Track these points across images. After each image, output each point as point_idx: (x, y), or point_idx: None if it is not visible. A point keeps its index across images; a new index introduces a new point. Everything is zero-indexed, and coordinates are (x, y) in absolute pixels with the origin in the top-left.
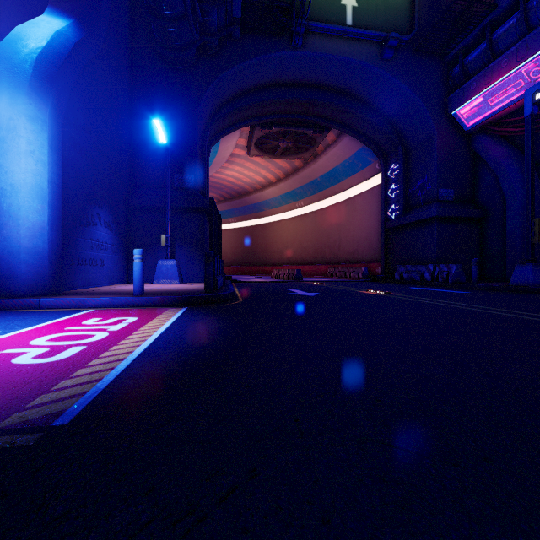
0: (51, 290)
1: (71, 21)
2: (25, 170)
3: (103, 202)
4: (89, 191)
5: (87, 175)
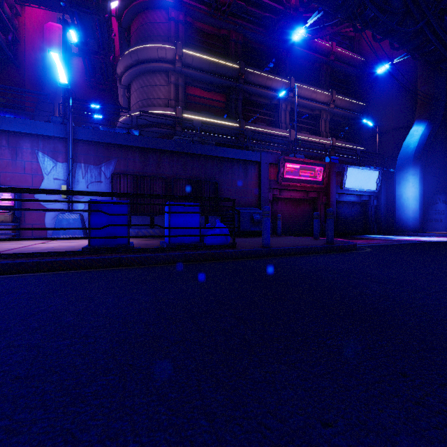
0: (419, 231)
1: (426, 124)
2: (411, 192)
3: (441, 191)
4: (433, 189)
5: (433, 183)
